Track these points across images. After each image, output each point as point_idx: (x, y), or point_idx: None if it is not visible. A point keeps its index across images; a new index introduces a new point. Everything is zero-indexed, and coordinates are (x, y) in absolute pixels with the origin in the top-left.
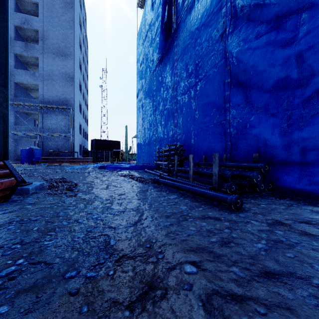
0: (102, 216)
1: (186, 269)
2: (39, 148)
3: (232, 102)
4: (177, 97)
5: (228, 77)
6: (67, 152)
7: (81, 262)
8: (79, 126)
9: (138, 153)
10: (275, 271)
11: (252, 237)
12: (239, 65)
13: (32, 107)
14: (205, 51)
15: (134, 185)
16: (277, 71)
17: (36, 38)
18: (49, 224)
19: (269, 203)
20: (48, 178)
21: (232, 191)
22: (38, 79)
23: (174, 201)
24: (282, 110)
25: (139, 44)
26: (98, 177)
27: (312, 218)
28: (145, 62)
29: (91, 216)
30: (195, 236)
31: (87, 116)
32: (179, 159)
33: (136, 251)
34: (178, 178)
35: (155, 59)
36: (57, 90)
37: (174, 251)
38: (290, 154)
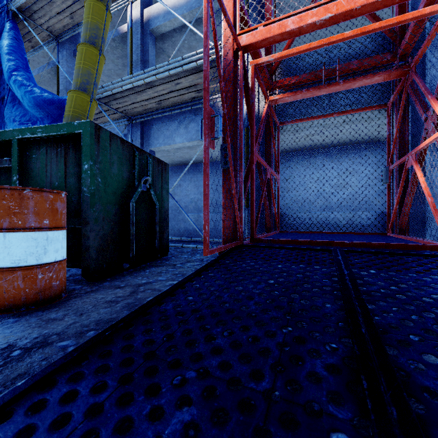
0: None
1: None
2: None
3: None
4: None
5: None
6: None
7: None
8: None
9: None
10: None
11: None
12: None
13: None
14: None
15: None
16: None
17: None
18: None
19: None
20: None
21: None
22: None
23: None
24: None
25: None
26: None
27: None
28: None
29: None
30: None
31: None
32: None
33: None
34: None
35: None
36: None
37: None
38: None
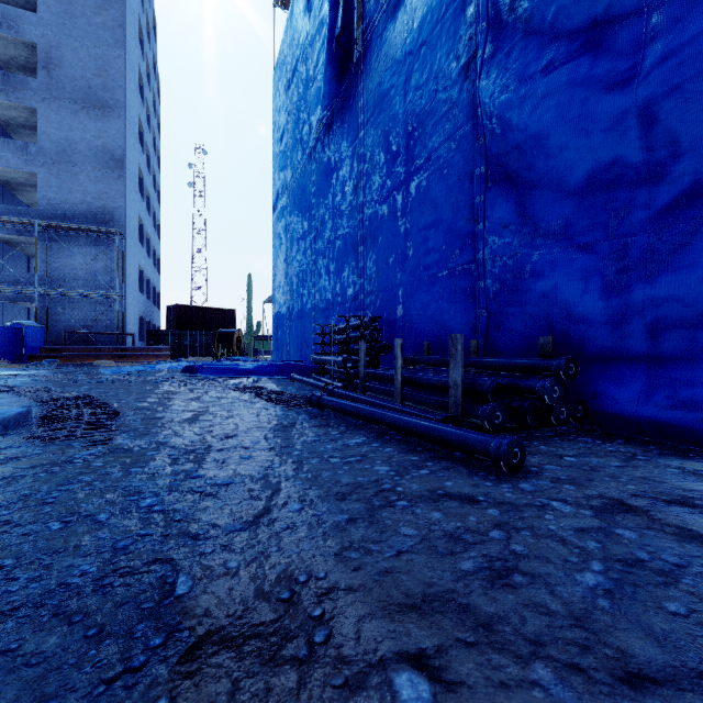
0: (167, 499)
1: (398, 691)
2: (38, 325)
3: (489, 220)
4: (365, 210)
5: (480, 161)
6: (107, 335)
7: (69, 669)
8: (140, 274)
9: (277, 336)
10: (655, 669)
11: (566, 550)
12: (508, 133)
13: (21, 228)
14: (428, 103)
15: (262, 412)
16: (596, 146)
17: (32, 63)
18: (5, 530)
19: (582, 453)
20: (48, 397)
21: (495, 424)
22: (35, 159)
23: (358, 452)
24: (605, 237)
25: (279, 90)
26: (177, 392)
27: (691, 489)
28: (292, 129)
29: (138, 500)
30: (416, 556)
31: (158, 253)
32: (369, 349)
33: (249, 618)
34: (367, 393)
35: (314, 121)
36: (82, 188)
37: (361, 614)
38: (625, 337)
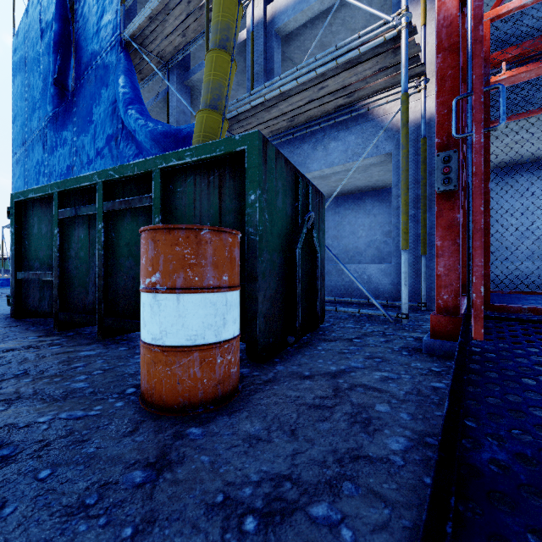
0: None
1: None
2: None
3: None
4: None
5: None
6: None
7: None
8: None
9: None
10: None
11: None
12: None
13: None
14: (104, 145)
15: None
16: None
17: None
18: None
19: None
20: None
21: None
22: None
23: None
24: None
25: (19, 59)
26: None
27: None
28: (29, 100)
29: None
30: None
31: None
32: None
33: None
34: None
35: (43, 114)
36: None
37: None
38: None
